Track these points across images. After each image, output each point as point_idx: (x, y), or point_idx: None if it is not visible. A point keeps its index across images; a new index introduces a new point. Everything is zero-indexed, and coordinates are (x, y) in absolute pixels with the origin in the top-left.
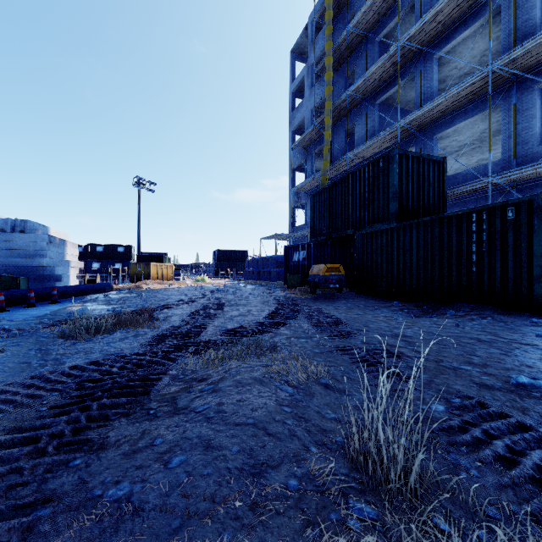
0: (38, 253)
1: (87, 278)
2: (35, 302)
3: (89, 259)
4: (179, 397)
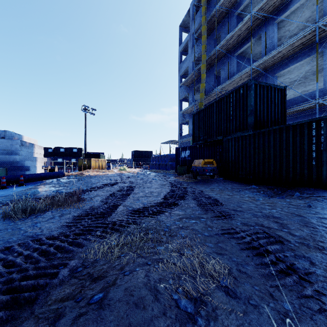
0: (14, 152)
1: (49, 168)
2: (8, 185)
3: (56, 156)
4: (63, 311)
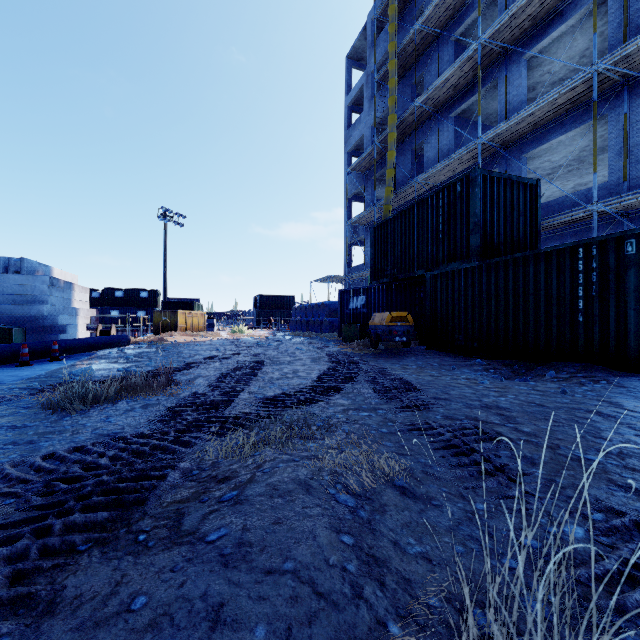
0: (37, 299)
1: (100, 329)
2: (30, 360)
3: (106, 306)
4: (187, 510)
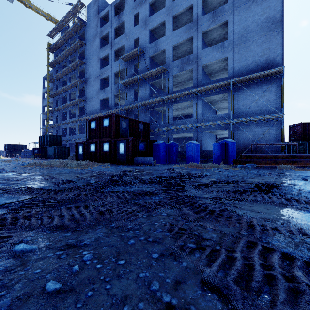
0: None
1: None
2: None
3: None
4: None
